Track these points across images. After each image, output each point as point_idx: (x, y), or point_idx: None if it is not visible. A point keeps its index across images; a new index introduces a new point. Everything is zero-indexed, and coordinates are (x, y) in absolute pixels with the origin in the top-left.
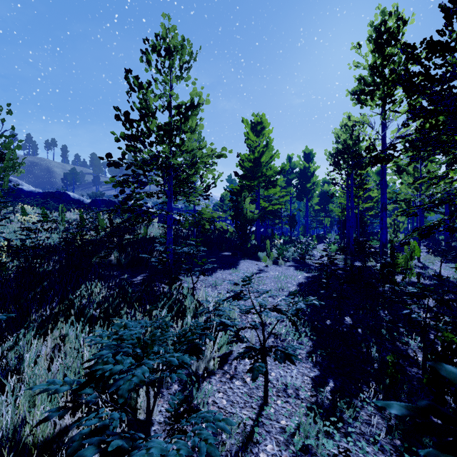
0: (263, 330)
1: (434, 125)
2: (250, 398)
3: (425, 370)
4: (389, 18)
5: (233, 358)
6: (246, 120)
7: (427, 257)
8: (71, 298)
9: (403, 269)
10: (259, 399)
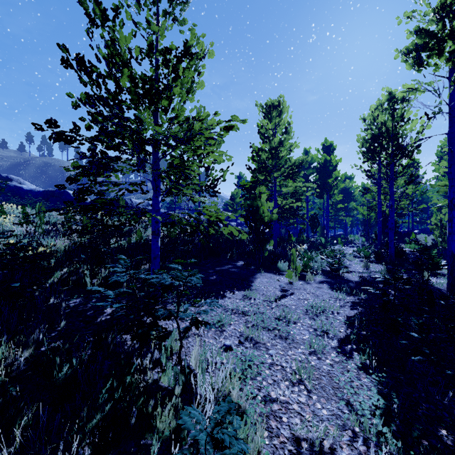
0: None
1: None
2: None
3: None
4: None
5: None
6: (261, 103)
7: None
8: None
9: None
10: None
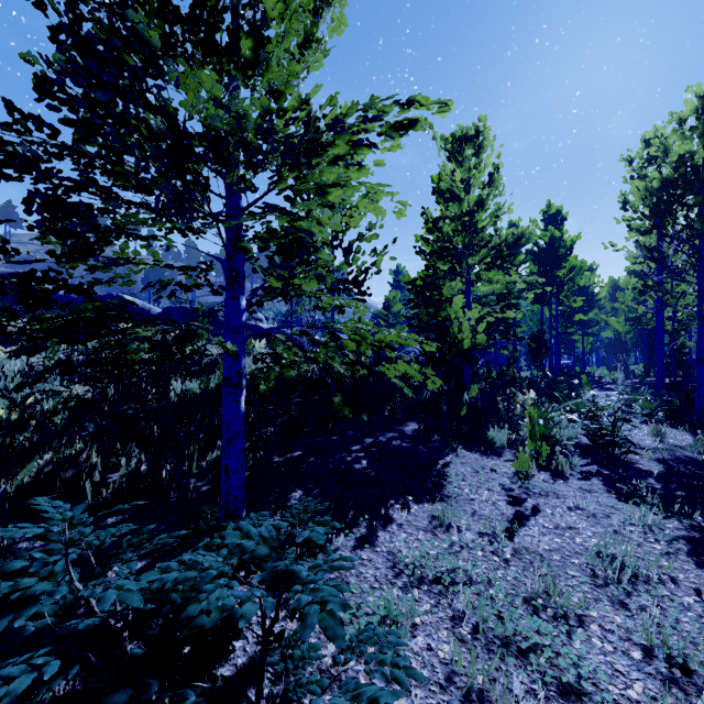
0: None
1: None
2: None
3: None
4: None
5: None
6: (442, 134)
7: None
8: None
9: None
10: None
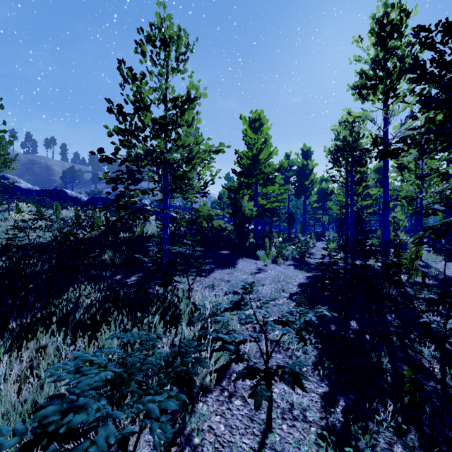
0: (266, 345)
1: (449, 115)
2: (252, 421)
3: (444, 384)
4: (392, 10)
5: (231, 371)
6: (244, 116)
7: (428, 255)
8: (56, 303)
9: (410, 270)
10: (262, 423)
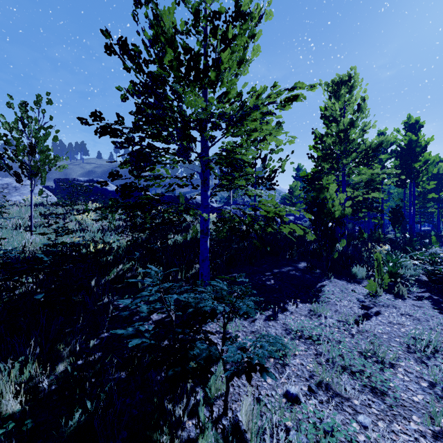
0: None
1: None
2: None
3: None
4: None
5: None
6: (325, 81)
7: None
8: None
9: None
10: None
